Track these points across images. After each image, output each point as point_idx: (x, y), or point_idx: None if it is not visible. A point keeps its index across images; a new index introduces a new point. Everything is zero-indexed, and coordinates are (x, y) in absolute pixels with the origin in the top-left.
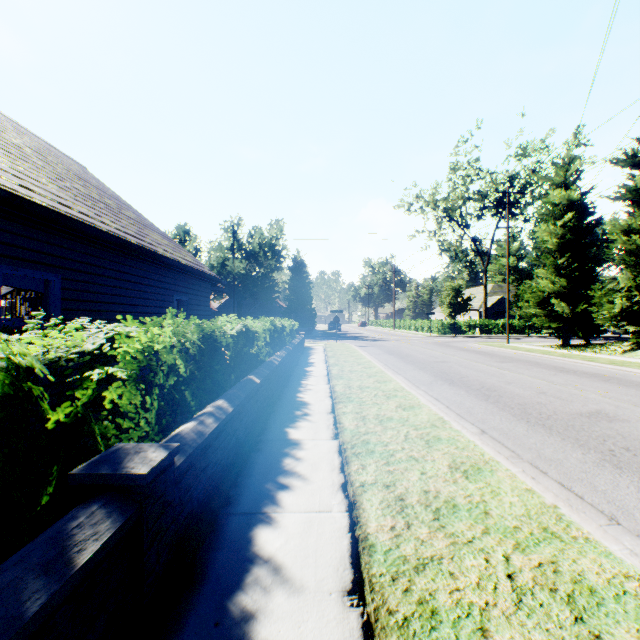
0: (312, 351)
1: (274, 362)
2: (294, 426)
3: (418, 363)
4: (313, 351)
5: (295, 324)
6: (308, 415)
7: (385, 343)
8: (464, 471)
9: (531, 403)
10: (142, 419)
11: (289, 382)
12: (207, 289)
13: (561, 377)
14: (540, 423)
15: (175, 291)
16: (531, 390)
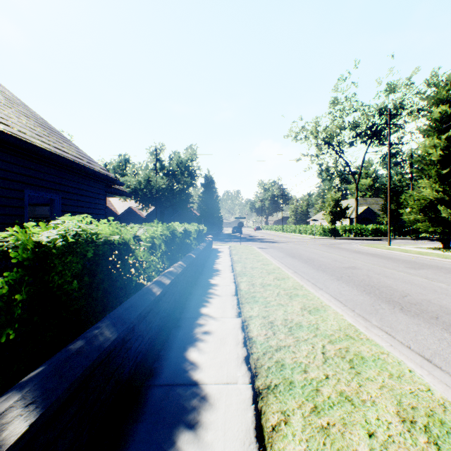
0: (218, 254)
1: (153, 292)
2: None
3: (329, 270)
4: (219, 254)
5: (203, 229)
6: None
7: (282, 245)
8: None
9: None
10: None
11: (183, 311)
12: (98, 189)
13: None
14: None
15: (27, 184)
16: None
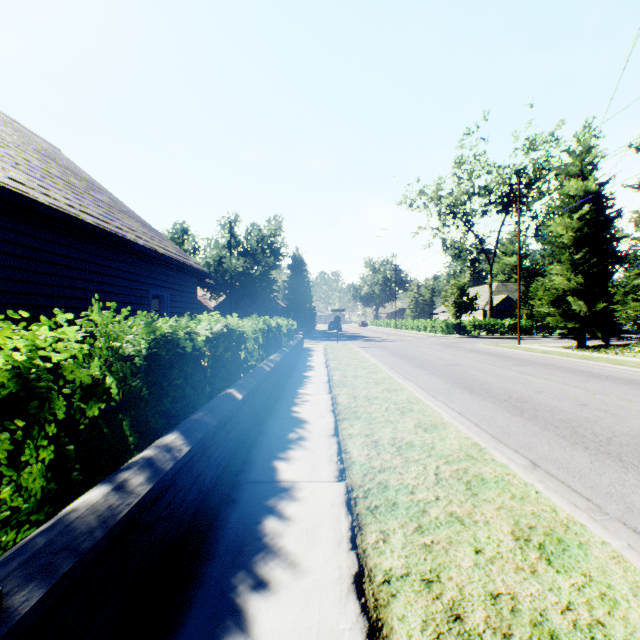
0: (311, 353)
1: (265, 368)
2: (285, 457)
3: (428, 367)
4: (312, 353)
5: (293, 324)
6: (304, 439)
7: (388, 344)
8: (540, 546)
9: (577, 419)
10: (6, 488)
11: (284, 391)
12: (193, 284)
13: (595, 384)
14: (603, 450)
15: (151, 285)
16: (569, 401)
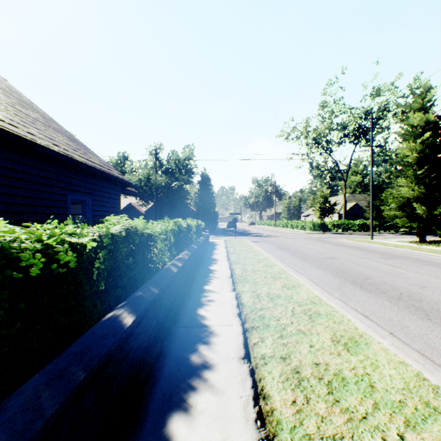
0: (215, 247)
1: (172, 270)
2: (185, 409)
3: (311, 259)
4: (216, 247)
5: (201, 224)
6: (210, 366)
7: (273, 239)
8: None
9: None
10: None
11: (191, 287)
12: (116, 191)
13: None
14: None
15: (70, 190)
16: None
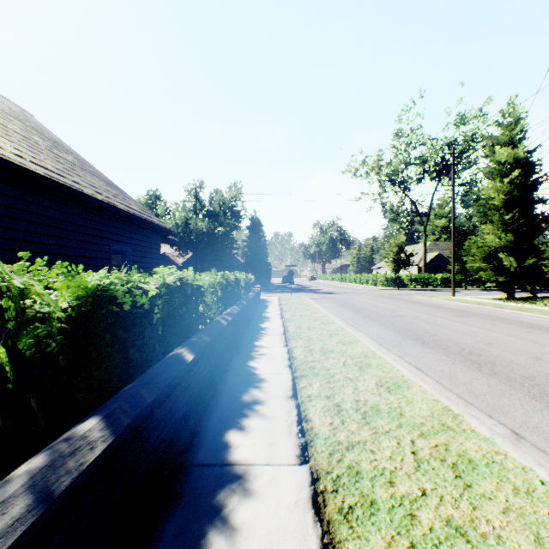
0: (267, 304)
1: (221, 322)
2: (239, 427)
3: (376, 317)
4: (268, 304)
5: (251, 278)
6: (261, 402)
7: (336, 296)
8: None
9: (539, 375)
10: None
11: (241, 343)
12: (156, 240)
13: (539, 335)
14: None
15: (112, 240)
16: (522, 354)
